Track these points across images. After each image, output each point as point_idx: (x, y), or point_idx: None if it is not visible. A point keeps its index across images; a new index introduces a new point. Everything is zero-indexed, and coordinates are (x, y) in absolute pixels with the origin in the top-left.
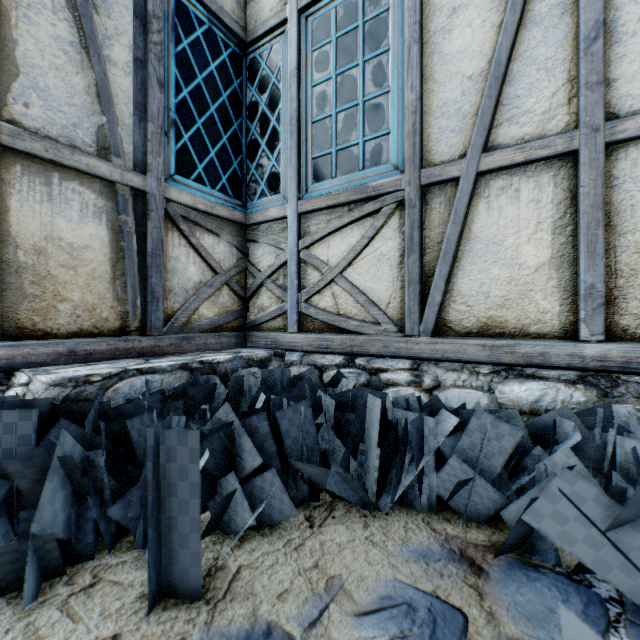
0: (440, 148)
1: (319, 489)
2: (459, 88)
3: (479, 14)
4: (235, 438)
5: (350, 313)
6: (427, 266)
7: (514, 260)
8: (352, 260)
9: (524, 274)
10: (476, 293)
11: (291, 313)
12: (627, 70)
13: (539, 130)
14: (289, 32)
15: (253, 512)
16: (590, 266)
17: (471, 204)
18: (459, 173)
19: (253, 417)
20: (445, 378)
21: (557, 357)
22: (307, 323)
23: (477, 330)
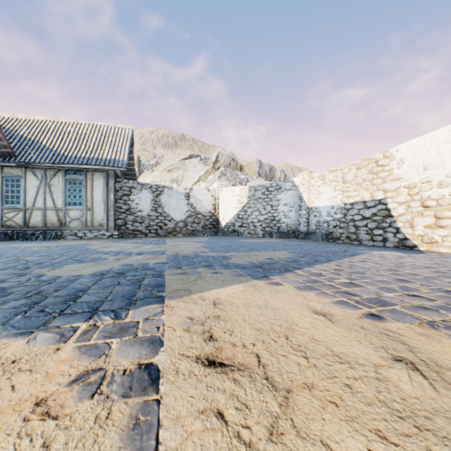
0: (29, 205)
1: (10, 240)
2: (31, 198)
3: (34, 191)
4: (1, 235)
5: (14, 225)
6: (27, 219)
7: (38, 219)
8: (14, 217)
9: (39, 221)
10: (33, 223)
11: (1, 225)
12: (48, 203)
13: (40, 206)
14: (0, 179)
15: (3, 240)
16: (44, 221)
17: (33, 212)
18: (31, 209)
19: (3, 233)
20: (28, 232)
21: (41, 229)
22: (4, 226)
23: (33, 227)
